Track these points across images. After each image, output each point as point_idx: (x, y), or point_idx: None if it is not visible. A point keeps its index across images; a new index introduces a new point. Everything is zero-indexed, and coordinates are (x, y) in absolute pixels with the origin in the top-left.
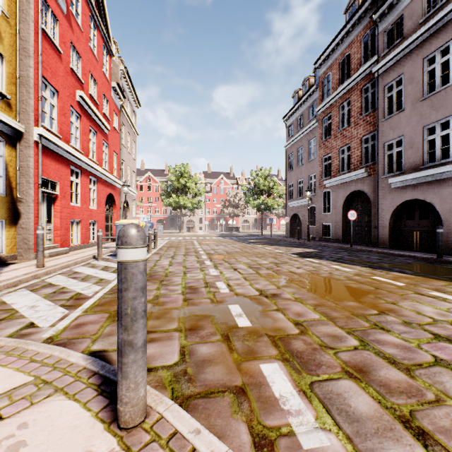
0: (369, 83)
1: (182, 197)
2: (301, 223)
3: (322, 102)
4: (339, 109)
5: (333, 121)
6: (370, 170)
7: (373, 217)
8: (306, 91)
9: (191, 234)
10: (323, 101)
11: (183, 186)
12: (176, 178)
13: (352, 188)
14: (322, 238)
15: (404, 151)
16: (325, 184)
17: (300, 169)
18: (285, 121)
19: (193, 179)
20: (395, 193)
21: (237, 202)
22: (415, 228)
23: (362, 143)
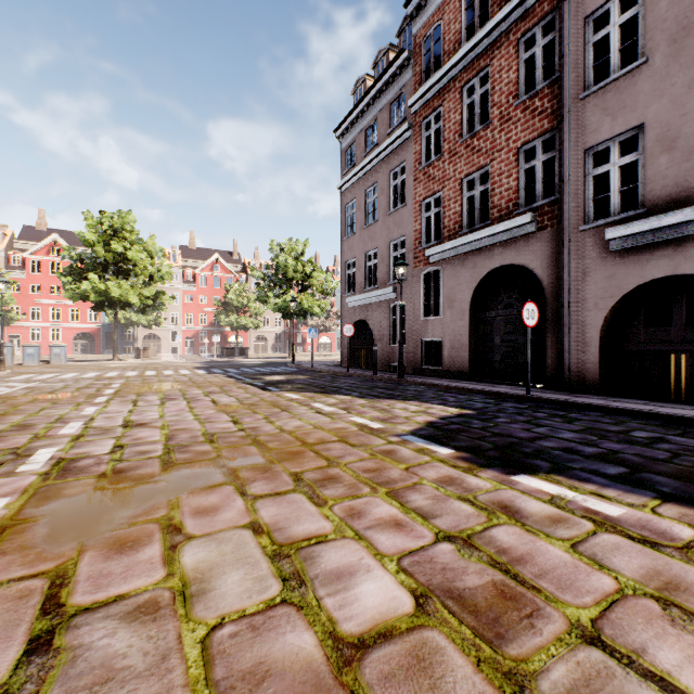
0: (539, 25)
1: (115, 281)
2: (372, 339)
3: (421, 86)
4: (462, 94)
5: (448, 123)
6: (543, 217)
7: (550, 323)
8: (388, 65)
9: (139, 362)
10: (423, 84)
11: (118, 257)
12: (99, 238)
13: (494, 262)
14: (421, 369)
15: (647, 161)
16: (430, 256)
17: (371, 231)
18: (340, 138)
19: (145, 247)
20: (620, 263)
21: (246, 303)
22: (675, 346)
23: (520, 161)
